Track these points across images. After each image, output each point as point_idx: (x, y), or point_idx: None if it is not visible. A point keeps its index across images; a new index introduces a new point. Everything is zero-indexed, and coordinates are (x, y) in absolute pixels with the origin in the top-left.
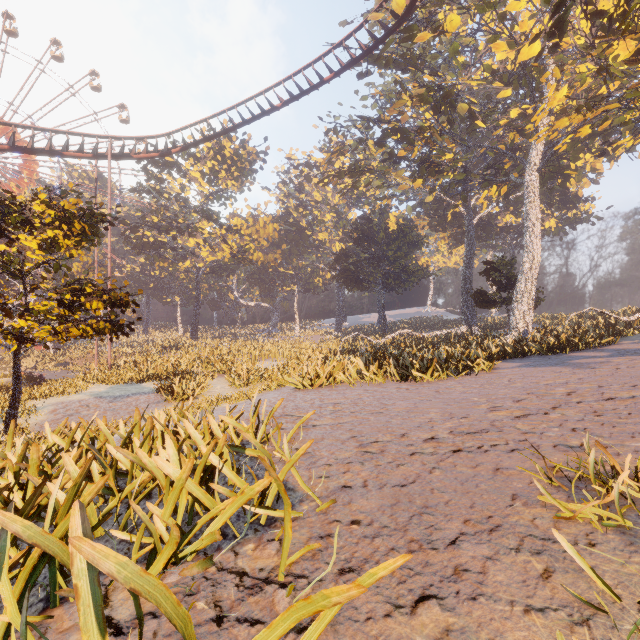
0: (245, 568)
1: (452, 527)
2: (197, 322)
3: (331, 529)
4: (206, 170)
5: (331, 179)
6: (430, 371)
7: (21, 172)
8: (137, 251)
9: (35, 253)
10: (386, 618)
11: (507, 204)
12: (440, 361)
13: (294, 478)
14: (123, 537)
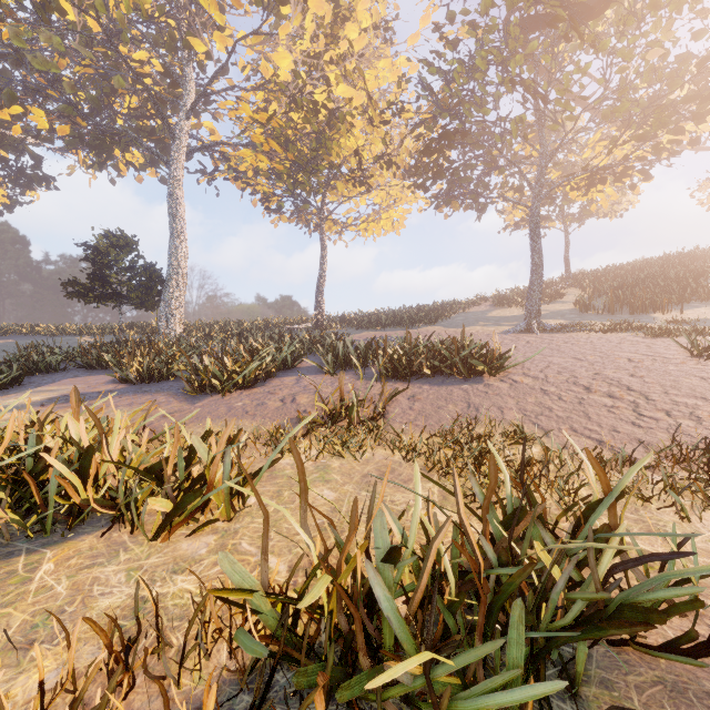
0: None
1: None
2: None
3: None
4: None
5: None
6: None
7: None
8: None
9: None
10: None
11: None
12: None
13: None
14: None
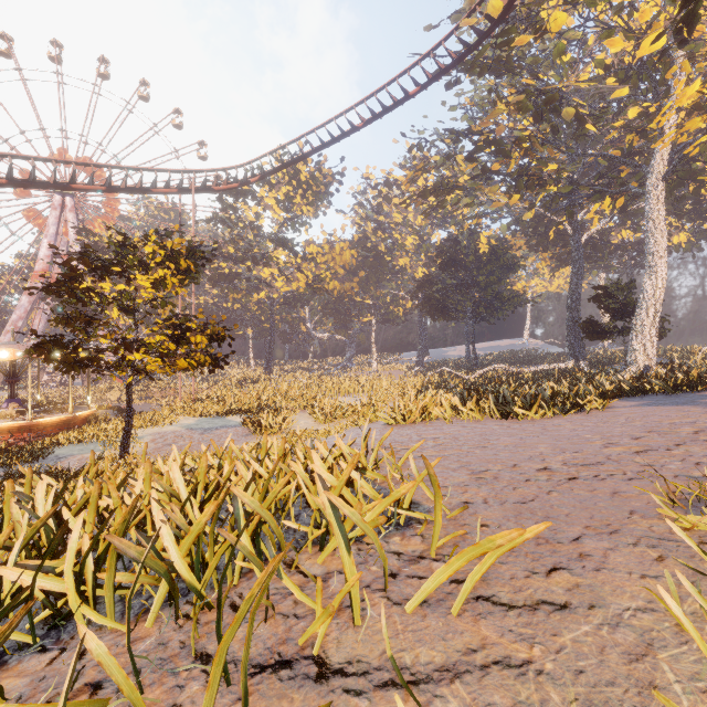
0: (399, 550)
1: (574, 530)
2: (271, 356)
3: (464, 529)
4: (280, 196)
5: (415, 199)
6: (534, 408)
7: (104, 208)
8: (212, 283)
9: (147, 291)
10: (526, 578)
11: (623, 217)
12: (546, 397)
13: (416, 496)
14: (293, 526)
